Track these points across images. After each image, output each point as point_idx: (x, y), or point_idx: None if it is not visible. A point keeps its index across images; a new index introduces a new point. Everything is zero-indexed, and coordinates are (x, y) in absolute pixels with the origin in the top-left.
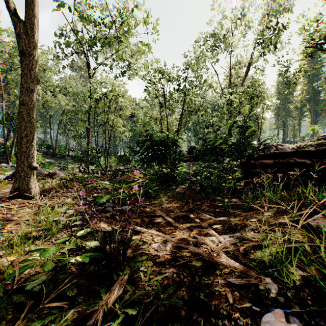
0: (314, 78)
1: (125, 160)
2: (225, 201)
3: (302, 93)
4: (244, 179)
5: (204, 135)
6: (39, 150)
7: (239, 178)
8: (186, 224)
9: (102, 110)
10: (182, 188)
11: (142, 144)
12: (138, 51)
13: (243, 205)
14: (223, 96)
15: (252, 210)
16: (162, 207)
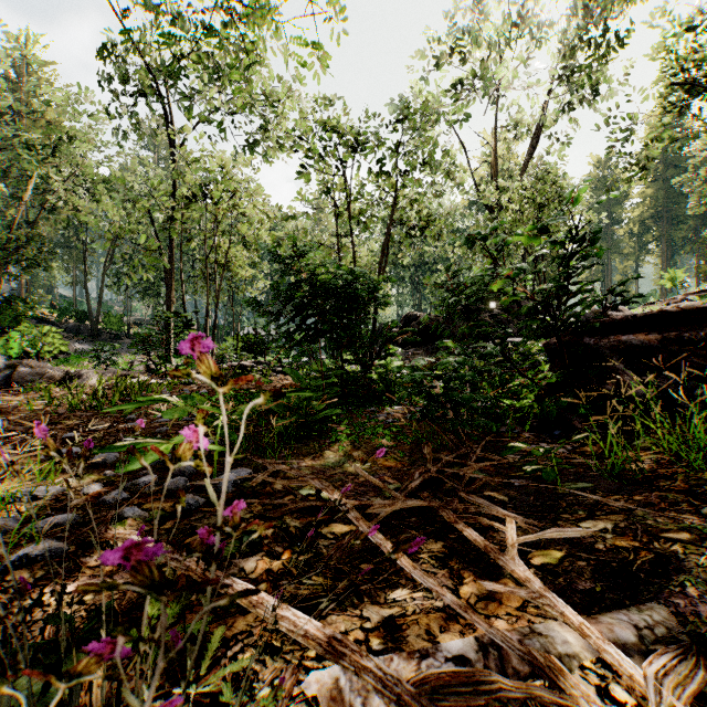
0: (668, 171)
1: (255, 345)
2: (521, 451)
3: (644, 204)
4: (563, 388)
5: (449, 277)
6: (61, 322)
7: (547, 385)
8: (429, 543)
9: (200, 227)
10: (393, 412)
11: (290, 294)
12: (287, 96)
13: (583, 463)
14: (476, 206)
15: (635, 487)
16: (345, 472)
